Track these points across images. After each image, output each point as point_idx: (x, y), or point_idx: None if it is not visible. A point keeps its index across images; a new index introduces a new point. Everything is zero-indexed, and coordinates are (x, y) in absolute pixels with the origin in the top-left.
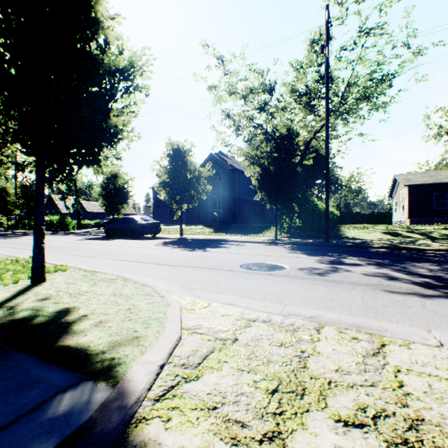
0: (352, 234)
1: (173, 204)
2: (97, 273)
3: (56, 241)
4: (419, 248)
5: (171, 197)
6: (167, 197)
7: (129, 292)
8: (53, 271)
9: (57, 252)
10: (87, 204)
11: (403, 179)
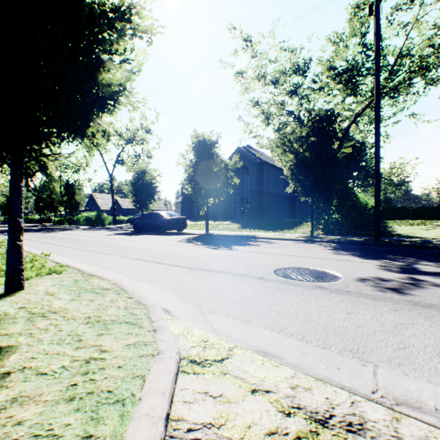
0: (404, 231)
1: (198, 198)
2: (93, 278)
3: (86, 235)
4: None
5: (196, 191)
6: (193, 191)
7: (111, 318)
8: (45, 274)
9: (77, 247)
10: (122, 201)
11: None
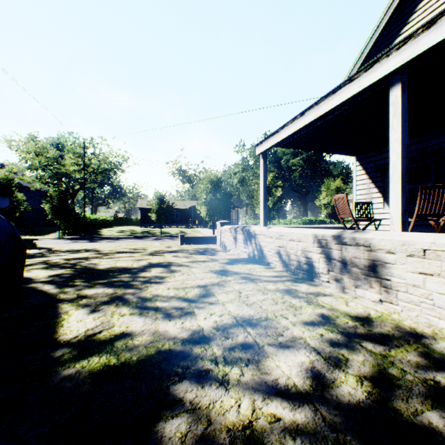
0: (103, 233)
1: None
2: None
3: None
4: (113, 237)
5: None
6: None
7: None
8: None
9: None
10: None
11: (140, 203)
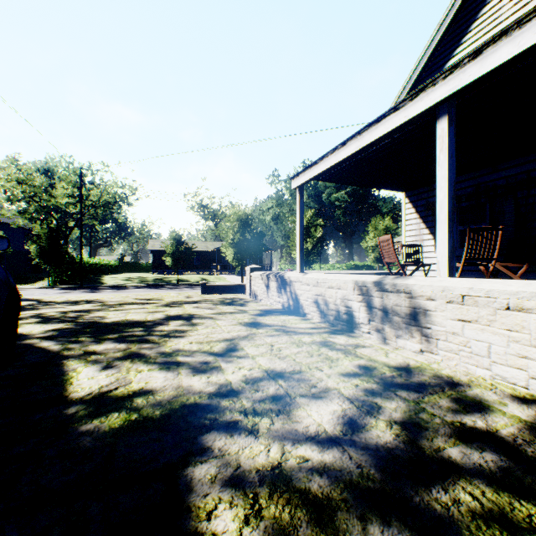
0: (106, 281)
1: None
2: None
3: None
4: (118, 286)
5: None
6: None
7: None
8: None
9: None
10: None
11: (152, 245)
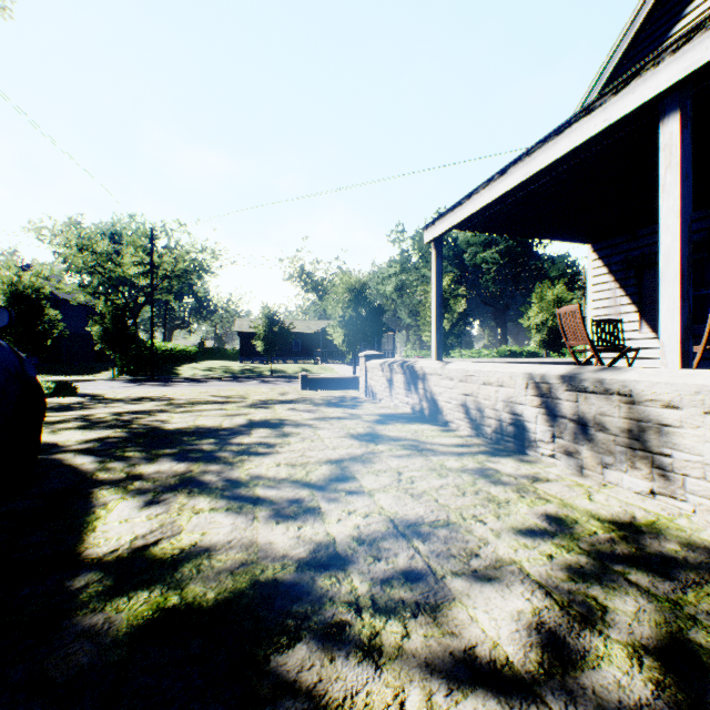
0: (182, 371)
1: None
2: None
3: None
4: (197, 378)
5: None
6: None
7: None
8: None
9: None
10: None
11: (239, 325)
